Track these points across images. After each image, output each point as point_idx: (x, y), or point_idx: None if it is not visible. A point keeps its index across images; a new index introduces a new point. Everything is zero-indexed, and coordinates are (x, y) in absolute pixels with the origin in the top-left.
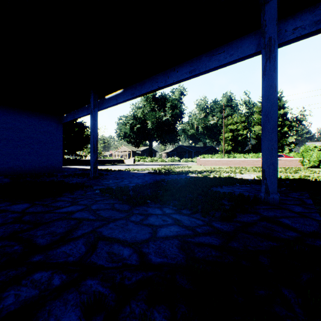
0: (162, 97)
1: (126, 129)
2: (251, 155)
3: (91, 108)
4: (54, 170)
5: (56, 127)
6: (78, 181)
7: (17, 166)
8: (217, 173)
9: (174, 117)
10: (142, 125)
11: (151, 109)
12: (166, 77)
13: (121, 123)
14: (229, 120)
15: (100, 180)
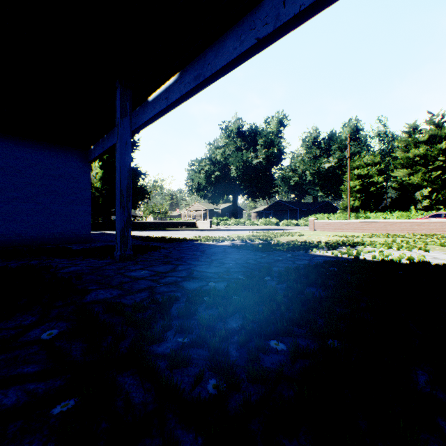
0: (251, 130)
1: (199, 179)
2: (395, 214)
3: (117, 117)
4: (77, 239)
5: (80, 168)
6: (81, 268)
7: (12, 232)
8: (366, 247)
9: (269, 159)
10: (223, 172)
11: (235, 149)
12: (279, 6)
13: (193, 170)
14: (356, 161)
15: (131, 264)
